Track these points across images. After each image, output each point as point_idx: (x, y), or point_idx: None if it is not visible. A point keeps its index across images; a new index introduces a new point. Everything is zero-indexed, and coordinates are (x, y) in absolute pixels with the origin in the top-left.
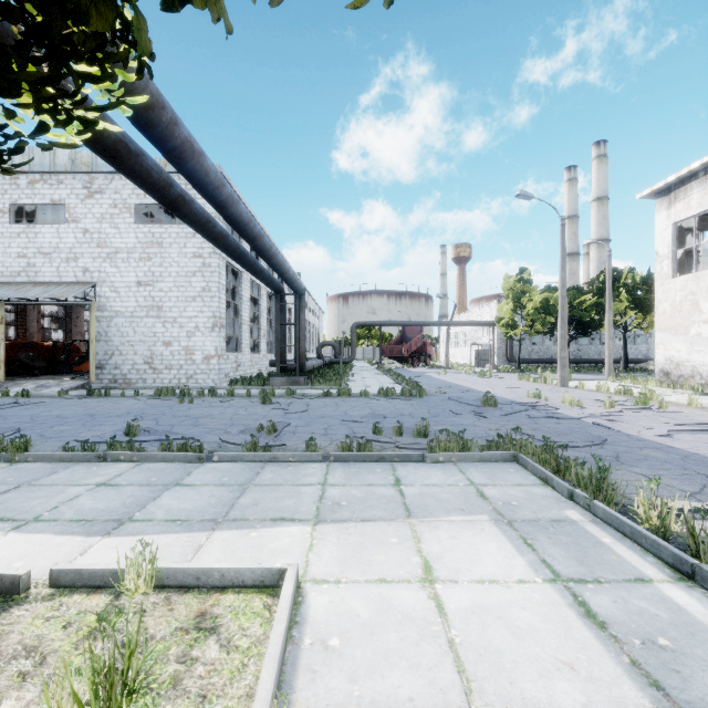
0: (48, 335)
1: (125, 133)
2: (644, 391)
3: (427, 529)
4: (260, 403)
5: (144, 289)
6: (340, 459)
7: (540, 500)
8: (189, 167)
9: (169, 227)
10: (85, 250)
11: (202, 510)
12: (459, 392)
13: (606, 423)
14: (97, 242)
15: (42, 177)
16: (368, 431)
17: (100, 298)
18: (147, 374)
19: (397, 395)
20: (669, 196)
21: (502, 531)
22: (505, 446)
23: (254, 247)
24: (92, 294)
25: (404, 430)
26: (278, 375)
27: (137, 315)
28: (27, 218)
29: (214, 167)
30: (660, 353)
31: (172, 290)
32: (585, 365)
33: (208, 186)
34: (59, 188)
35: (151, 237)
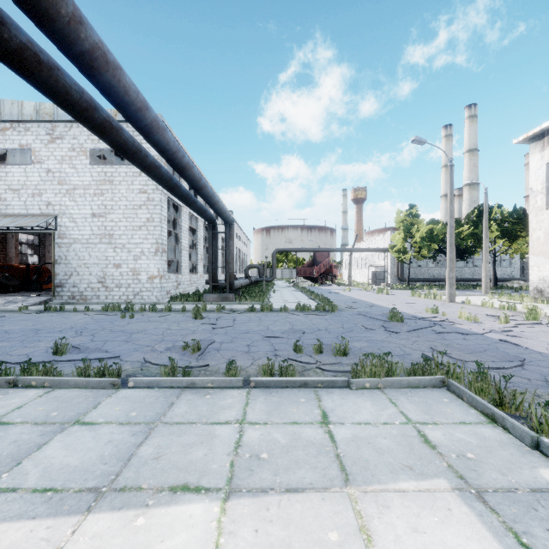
0: (30, 259)
1: (34, 41)
2: (527, 306)
3: (375, 509)
4: (192, 317)
5: (98, 219)
6: (261, 385)
7: (499, 450)
8: (105, 81)
9: (119, 167)
10: (48, 187)
11: (89, 469)
12: (365, 307)
13: (512, 339)
14: (58, 180)
15: (12, 125)
16: (289, 349)
17: (60, 227)
18: (100, 291)
19: (312, 310)
20: (543, 140)
21: (477, 515)
22: (431, 370)
23: (185, 177)
24: (54, 224)
25: (323, 348)
26: (210, 292)
27: (92, 242)
28: (4, 162)
29: (134, 86)
30: (535, 274)
31: (121, 220)
32: (461, 283)
33: (129, 106)
34: (26, 135)
35: (103, 176)
